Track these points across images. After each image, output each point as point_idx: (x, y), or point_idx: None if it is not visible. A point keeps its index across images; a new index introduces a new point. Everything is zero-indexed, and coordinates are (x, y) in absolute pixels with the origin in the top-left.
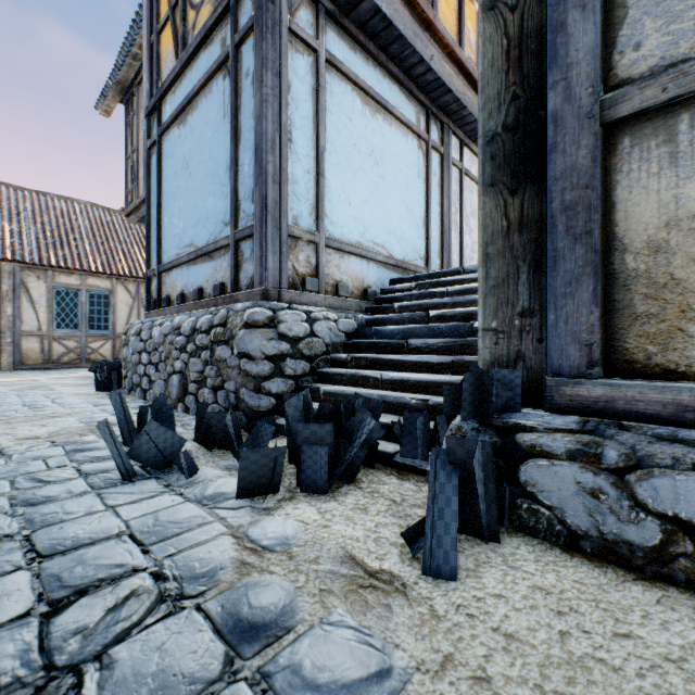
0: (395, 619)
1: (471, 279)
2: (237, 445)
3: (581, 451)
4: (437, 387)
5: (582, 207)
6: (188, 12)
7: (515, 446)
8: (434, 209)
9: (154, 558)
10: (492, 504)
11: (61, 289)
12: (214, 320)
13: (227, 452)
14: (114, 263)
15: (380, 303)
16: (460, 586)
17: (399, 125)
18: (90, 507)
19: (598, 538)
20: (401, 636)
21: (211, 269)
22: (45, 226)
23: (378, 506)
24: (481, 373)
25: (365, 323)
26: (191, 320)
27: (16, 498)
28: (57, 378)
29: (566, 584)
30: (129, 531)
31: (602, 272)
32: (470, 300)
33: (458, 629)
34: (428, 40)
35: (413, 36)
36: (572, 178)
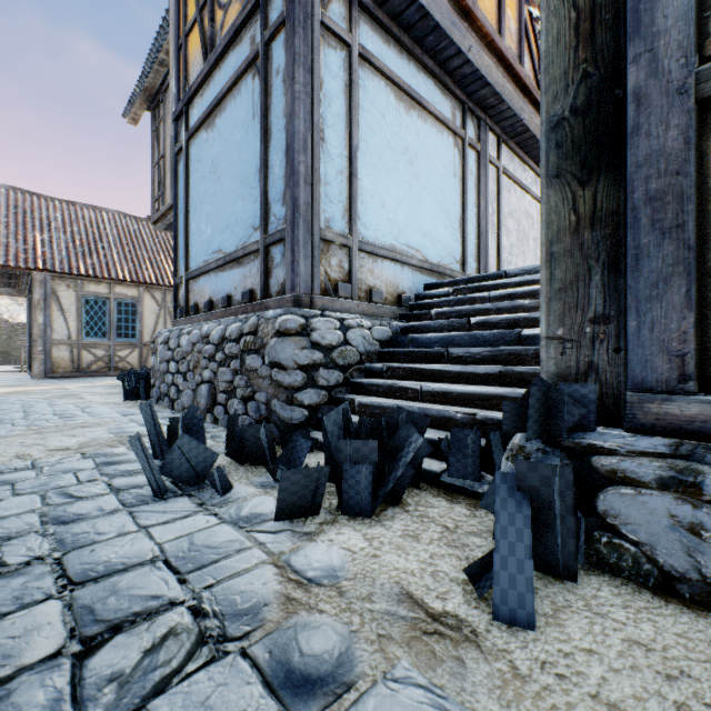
0: (471, 677)
1: (515, 283)
2: (270, 460)
3: (675, 479)
4: (484, 399)
5: (672, 197)
6: (216, 12)
7: (591, 471)
8: (471, 209)
9: (192, 589)
10: (570, 538)
11: (90, 298)
12: (244, 328)
13: (260, 467)
14: (141, 271)
15: (415, 309)
16: (541, 637)
17: (434, 121)
18: (122, 527)
19: (700, 582)
20: (481, 701)
21: (239, 276)
22: (74, 235)
23: (430, 533)
24: (548, 386)
25: (400, 330)
26: (220, 329)
27: (47, 516)
28: (86, 386)
29: (668, 639)
30: (164, 556)
31: (696, 271)
32: (516, 305)
33: (549, 694)
34: (466, 30)
35: (450, 26)
36: (659, 164)
